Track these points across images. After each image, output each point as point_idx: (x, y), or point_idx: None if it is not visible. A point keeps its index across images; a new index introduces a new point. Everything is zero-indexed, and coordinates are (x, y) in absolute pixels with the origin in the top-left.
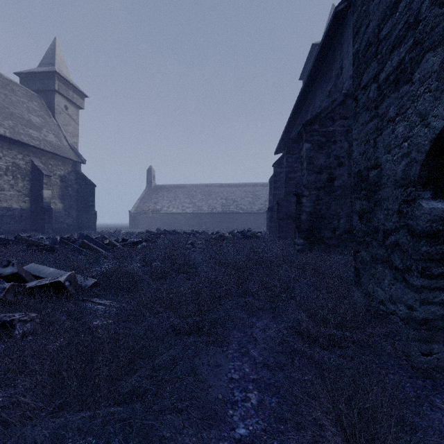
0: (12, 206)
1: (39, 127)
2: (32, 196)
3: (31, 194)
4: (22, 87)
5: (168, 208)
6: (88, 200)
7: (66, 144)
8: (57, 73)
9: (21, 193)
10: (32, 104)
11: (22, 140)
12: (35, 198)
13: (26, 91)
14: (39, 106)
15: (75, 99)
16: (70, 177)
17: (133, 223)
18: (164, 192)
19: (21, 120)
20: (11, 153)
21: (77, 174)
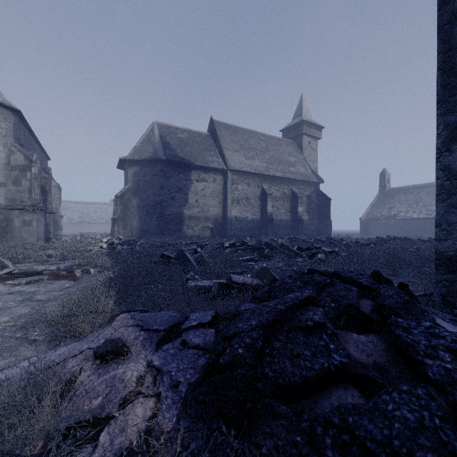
0: (282, 219)
1: (294, 164)
2: (291, 212)
3: (291, 211)
4: (284, 140)
5: (406, 213)
6: (325, 211)
7: (310, 171)
8: (304, 121)
9: (286, 210)
10: (290, 149)
11: (287, 177)
12: (293, 213)
13: (286, 141)
14: (293, 148)
15: (315, 134)
16: (312, 195)
17: (363, 229)
18: (400, 195)
19: (285, 163)
20: (282, 186)
21: (317, 192)
